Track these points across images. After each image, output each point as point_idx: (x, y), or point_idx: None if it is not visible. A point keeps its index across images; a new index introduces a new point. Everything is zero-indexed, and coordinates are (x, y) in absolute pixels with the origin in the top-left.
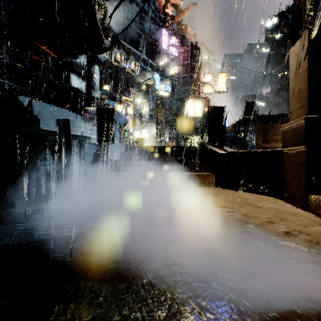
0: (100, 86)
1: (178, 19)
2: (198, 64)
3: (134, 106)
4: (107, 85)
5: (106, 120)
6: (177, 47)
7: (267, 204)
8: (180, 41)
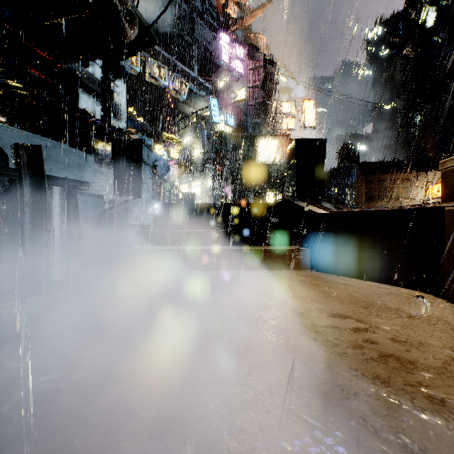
0: (127, 113)
1: (245, 23)
2: (274, 86)
3: (181, 147)
4: (141, 116)
5: (128, 160)
6: (243, 61)
7: (420, 309)
8: (248, 53)
